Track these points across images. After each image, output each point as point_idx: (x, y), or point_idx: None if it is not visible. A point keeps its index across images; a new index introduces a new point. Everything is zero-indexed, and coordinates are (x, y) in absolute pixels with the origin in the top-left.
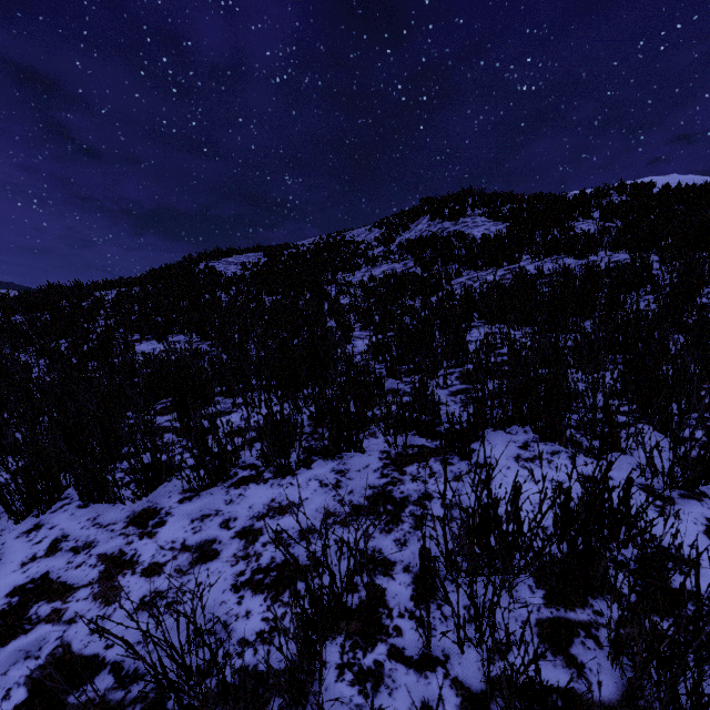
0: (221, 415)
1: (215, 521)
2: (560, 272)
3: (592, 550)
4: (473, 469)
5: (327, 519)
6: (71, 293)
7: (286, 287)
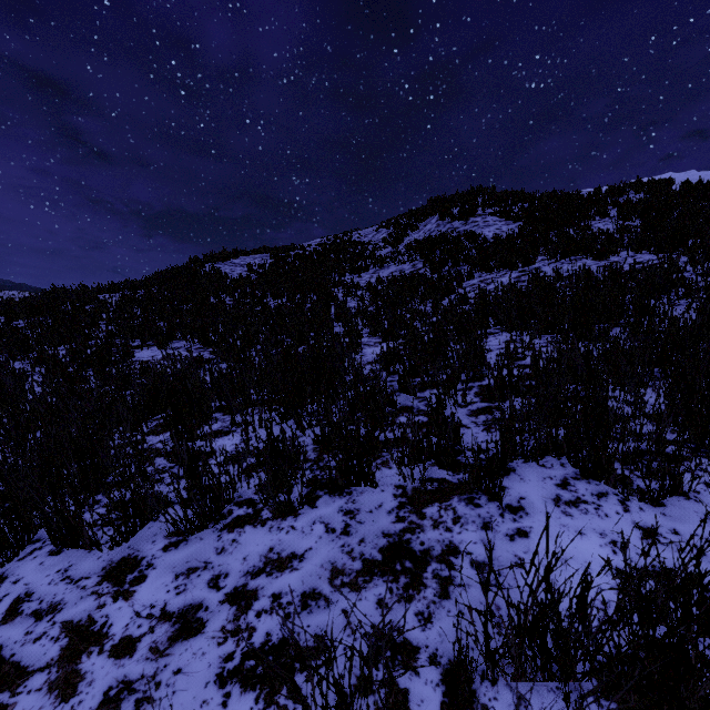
0: (218, 435)
1: (203, 578)
2: (582, 274)
3: (689, 665)
4: (505, 514)
5: (334, 579)
6: (75, 296)
7: (292, 290)
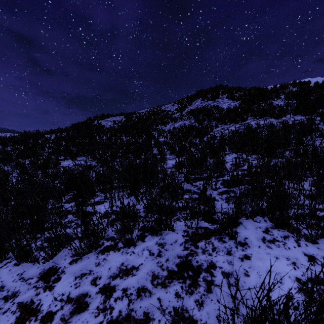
0: (98, 204)
1: (88, 279)
2: (269, 126)
3: None
4: (238, 246)
5: (154, 281)
6: (34, 136)
7: (134, 133)
